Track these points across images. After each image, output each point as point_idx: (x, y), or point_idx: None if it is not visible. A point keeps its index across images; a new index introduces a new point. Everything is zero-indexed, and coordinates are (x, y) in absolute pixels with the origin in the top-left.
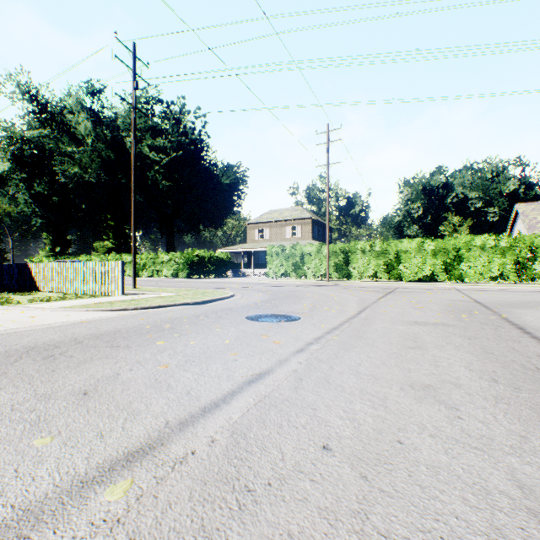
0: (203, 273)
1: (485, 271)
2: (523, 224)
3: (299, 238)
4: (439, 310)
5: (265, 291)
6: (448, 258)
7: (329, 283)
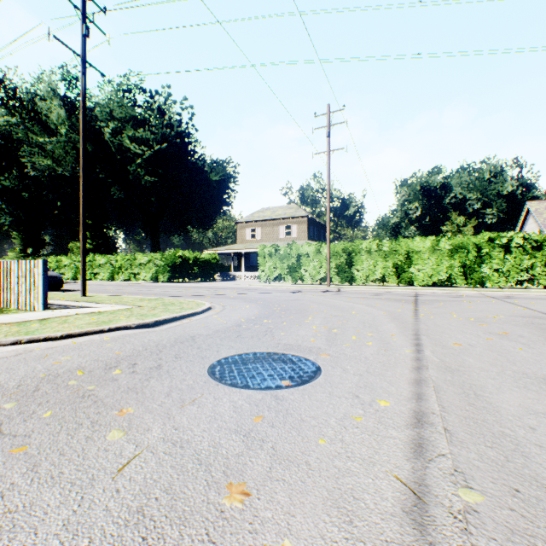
0: (188, 277)
1: (511, 274)
2: (536, 224)
3: (294, 238)
4: (541, 339)
5: (255, 300)
6: (465, 259)
7: (331, 289)
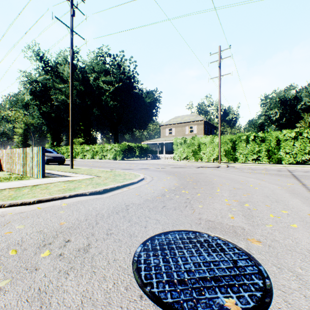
0: (132, 157)
1: None
2: None
3: (195, 134)
4: None
5: (173, 173)
6: None
7: (222, 165)
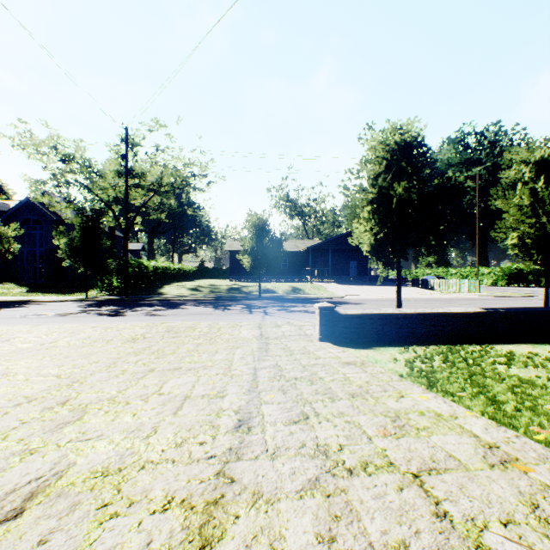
0: (521, 283)
1: None
2: None
3: None
4: None
5: None
6: None
7: None
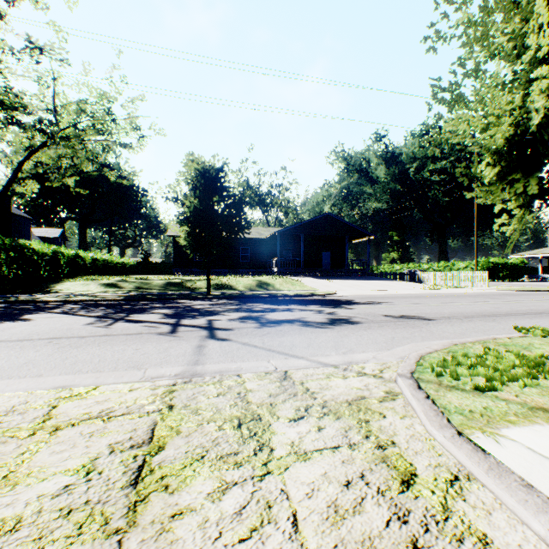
0: (496, 278)
1: None
2: None
3: None
4: None
5: None
6: None
7: None
